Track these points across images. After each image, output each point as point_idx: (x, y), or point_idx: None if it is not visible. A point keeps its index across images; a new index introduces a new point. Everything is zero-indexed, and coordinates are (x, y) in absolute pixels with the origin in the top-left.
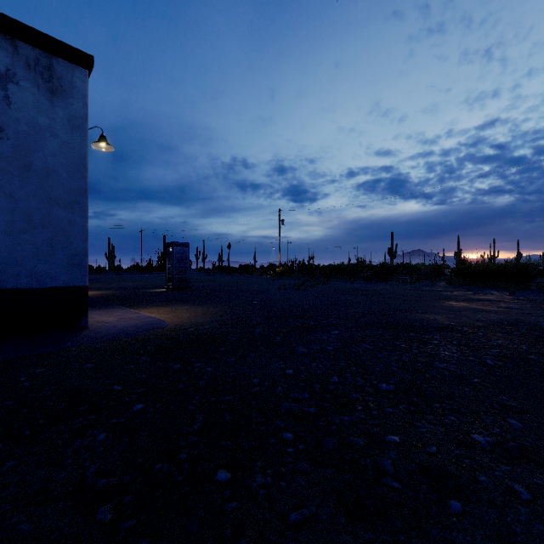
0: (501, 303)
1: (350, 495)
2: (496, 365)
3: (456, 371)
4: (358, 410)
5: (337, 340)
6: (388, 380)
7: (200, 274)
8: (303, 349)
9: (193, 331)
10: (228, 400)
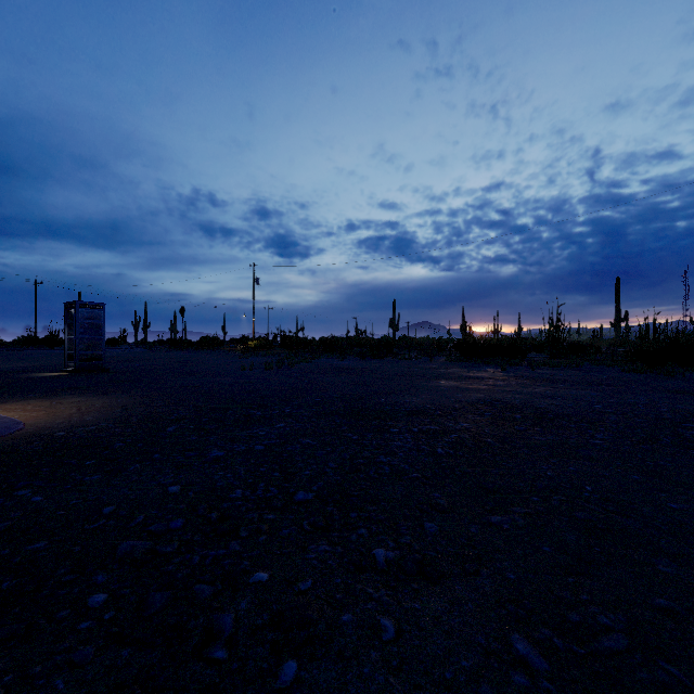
0: (489, 381)
1: (130, 692)
2: (447, 453)
3: (399, 465)
4: (241, 538)
5: (276, 436)
6: (311, 486)
7: (136, 349)
8: (219, 453)
9: (61, 437)
10: (33, 550)
